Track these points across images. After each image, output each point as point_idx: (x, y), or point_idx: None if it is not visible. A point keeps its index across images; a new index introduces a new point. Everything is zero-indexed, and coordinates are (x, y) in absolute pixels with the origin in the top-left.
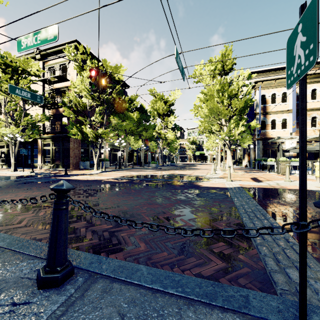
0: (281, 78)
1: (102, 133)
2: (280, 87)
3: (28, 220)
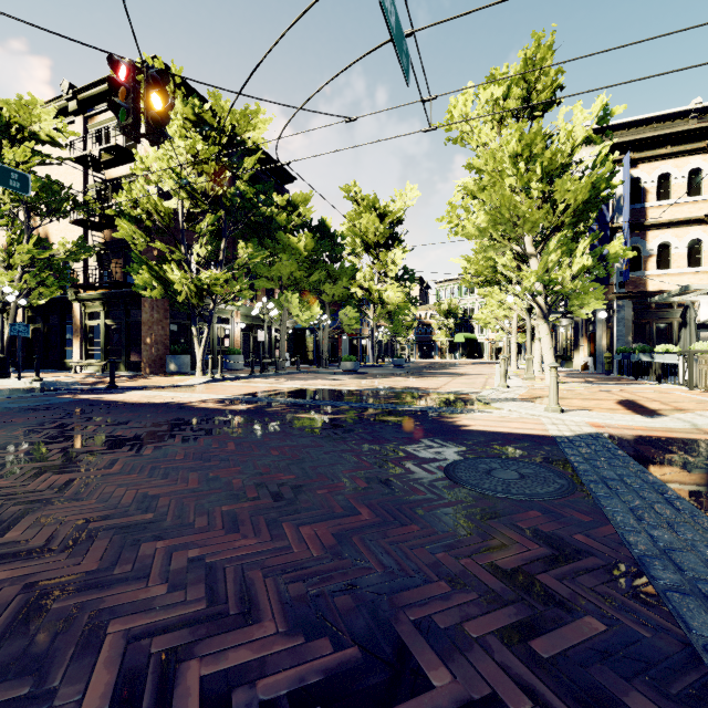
0: (687, 132)
1: (212, 282)
2: (682, 155)
3: None
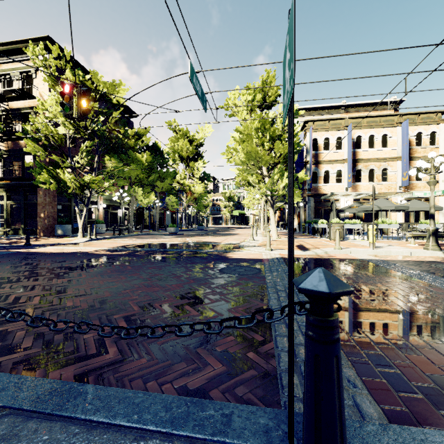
0: (336, 119)
1: (91, 181)
2: (334, 130)
3: None
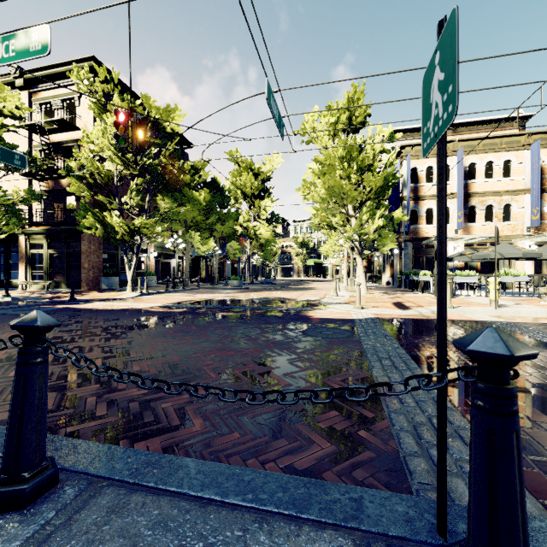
0: None
1: (142, 225)
2: None
3: None
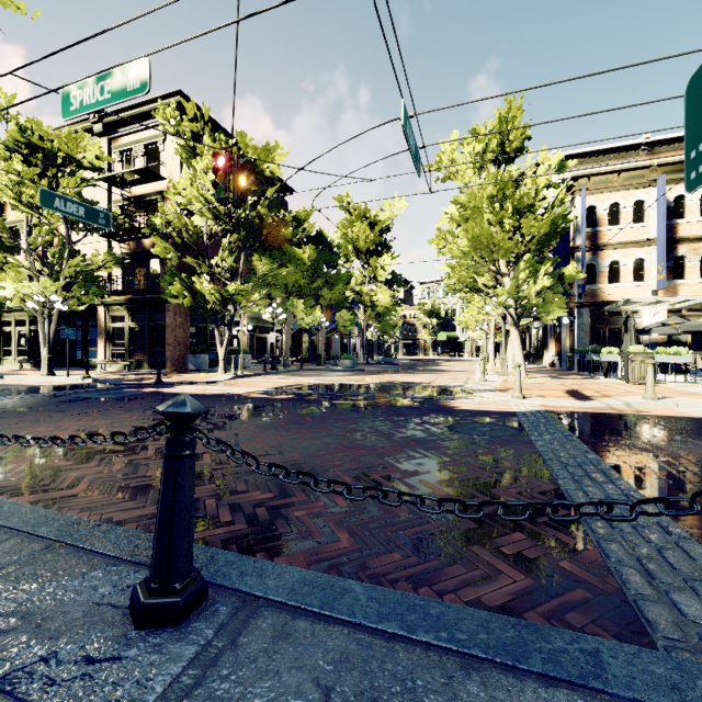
0: (632, 169)
1: (237, 292)
2: (629, 188)
3: (90, 480)
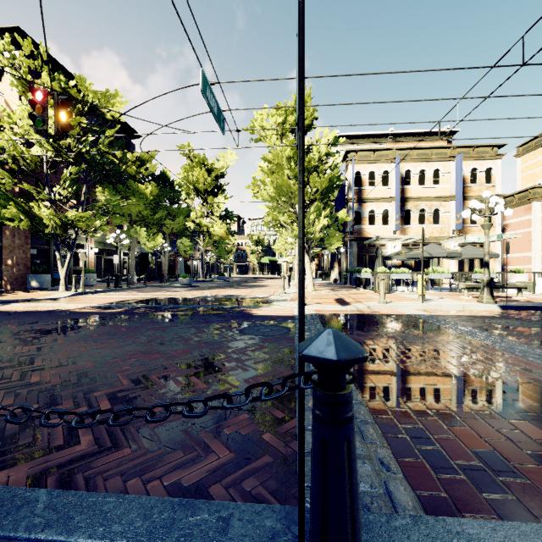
0: (382, 150)
1: (77, 218)
2: (380, 162)
3: None
